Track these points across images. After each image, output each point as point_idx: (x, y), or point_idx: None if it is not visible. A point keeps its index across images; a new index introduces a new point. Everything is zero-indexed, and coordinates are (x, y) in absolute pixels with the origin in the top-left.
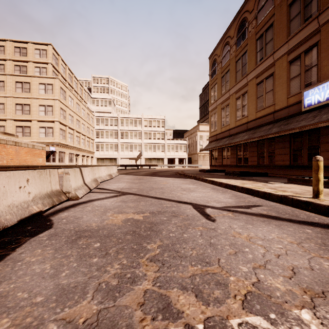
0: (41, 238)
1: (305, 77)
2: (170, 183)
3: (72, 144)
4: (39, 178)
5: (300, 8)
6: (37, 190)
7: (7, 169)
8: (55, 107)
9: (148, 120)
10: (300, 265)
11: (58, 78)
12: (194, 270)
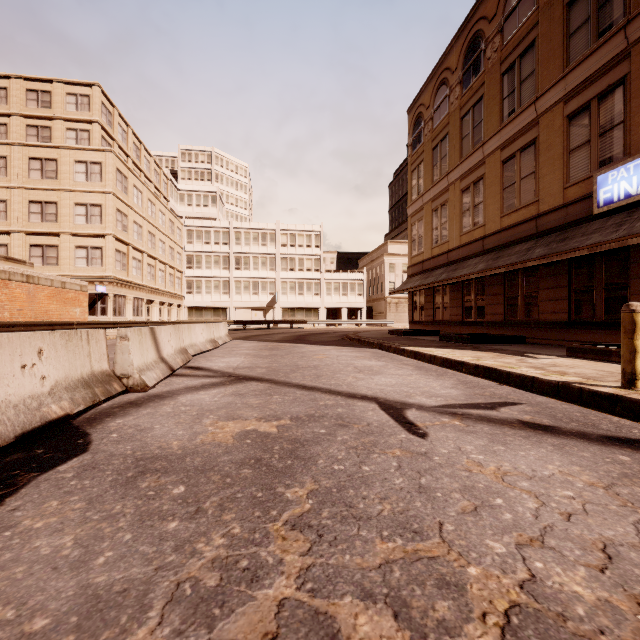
0: (61, 475)
1: (599, 147)
2: (332, 356)
3: (139, 280)
4: (65, 347)
5: (591, 11)
6: (60, 372)
7: (10, 329)
8: (107, 207)
9: (289, 233)
10: (619, 538)
11: (112, 151)
12: (387, 551)
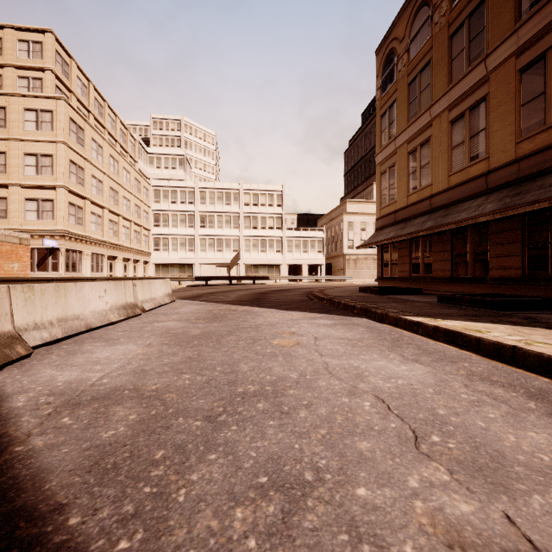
0: None
1: None
2: (306, 341)
3: (99, 235)
4: None
5: None
6: None
7: None
8: (58, 157)
9: (252, 192)
10: None
11: (63, 98)
12: None
